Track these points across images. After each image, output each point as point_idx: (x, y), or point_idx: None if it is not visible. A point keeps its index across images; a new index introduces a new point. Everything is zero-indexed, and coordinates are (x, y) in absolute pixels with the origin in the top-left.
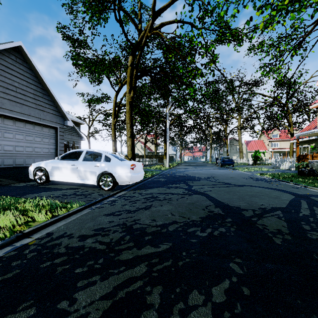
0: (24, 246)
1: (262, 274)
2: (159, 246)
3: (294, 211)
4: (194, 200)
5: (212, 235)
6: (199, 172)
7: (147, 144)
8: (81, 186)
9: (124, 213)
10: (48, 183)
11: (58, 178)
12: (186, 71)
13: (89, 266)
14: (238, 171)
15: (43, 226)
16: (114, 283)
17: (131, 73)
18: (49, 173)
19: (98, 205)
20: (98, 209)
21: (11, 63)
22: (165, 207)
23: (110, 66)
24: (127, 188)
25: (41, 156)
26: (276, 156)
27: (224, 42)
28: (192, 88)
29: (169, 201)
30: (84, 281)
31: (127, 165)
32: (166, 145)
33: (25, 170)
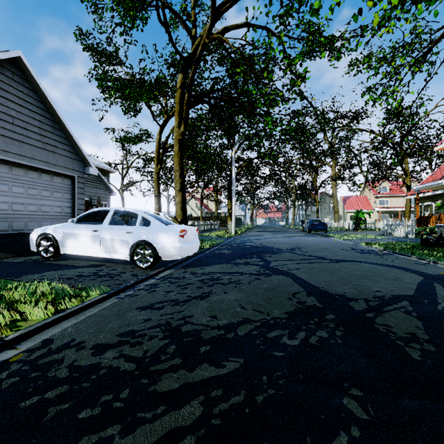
0: (1, 365)
1: (402, 420)
2: (223, 364)
3: (429, 301)
4: (275, 284)
5: (308, 344)
6: (279, 241)
7: (204, 202)
8: (106, 261)
9: (169, 306)
10: (58, 258)
11: (73, 250)
12: (261, 93)
13: (103, 404)
14: (333, 239)
15: (40, 328)
16: (143, 441)
17: (181, 98)
18: (59, 243)
19: (129, 293)
20: (129, 298)
21: (6, 82)
22: (231, 295)
23: (151, 89)
24: (175, 264)
25: (51, 218)
26: (385, 218)
27: (314, 57)
28: (270, 117)
29: (237, 286)
30: (92, 437)
31: (175, 231)
32: (231, 202)
33: (25, 238)
